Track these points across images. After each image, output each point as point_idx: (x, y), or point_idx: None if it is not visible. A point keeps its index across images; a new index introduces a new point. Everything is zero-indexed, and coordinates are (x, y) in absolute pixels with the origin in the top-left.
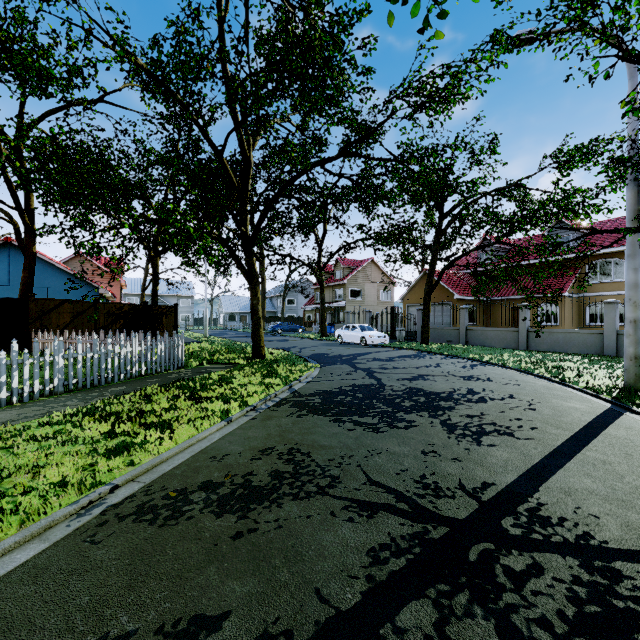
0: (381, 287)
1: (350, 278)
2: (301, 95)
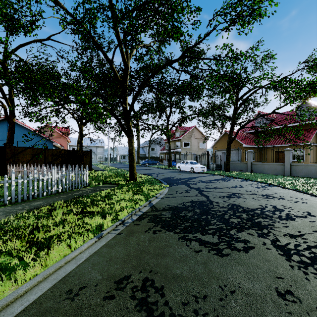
0: (200, 141)
1: (183, 136)
2: (157, 28)
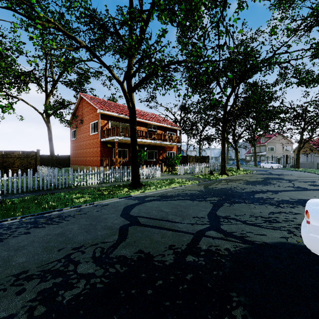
0: (285, 145)
1: (268, 142)
2: None
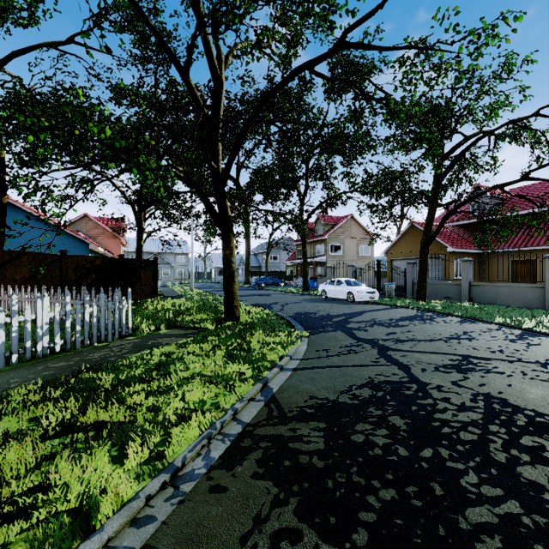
0: (361, 242)
1: (330, 234)
2: (283, 4)
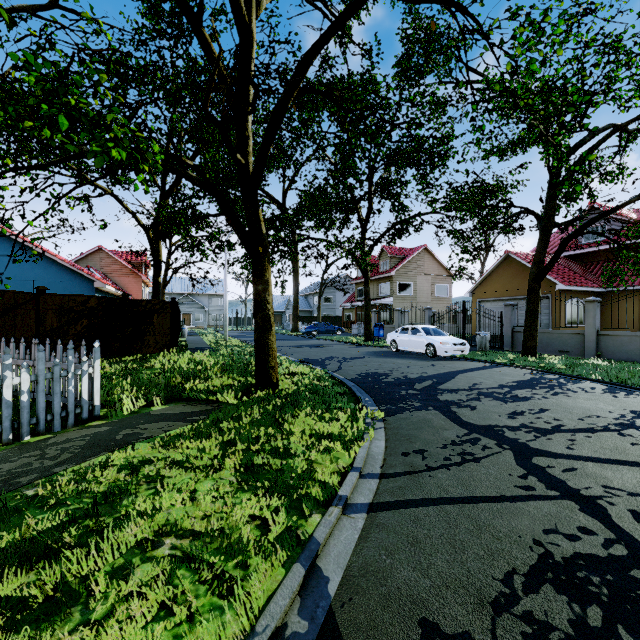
0: (436, 280)
1: (398, 269)
2: None
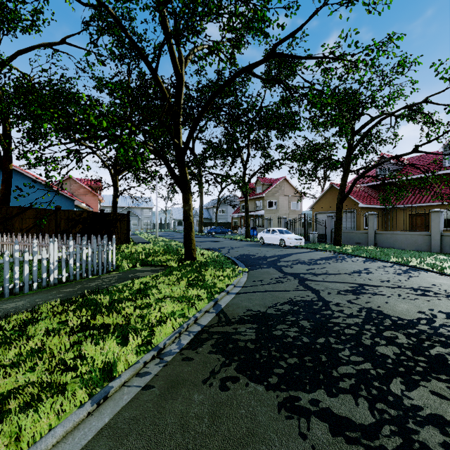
0: (292, 199)
1: (267, 192)
2: (229, 17)
